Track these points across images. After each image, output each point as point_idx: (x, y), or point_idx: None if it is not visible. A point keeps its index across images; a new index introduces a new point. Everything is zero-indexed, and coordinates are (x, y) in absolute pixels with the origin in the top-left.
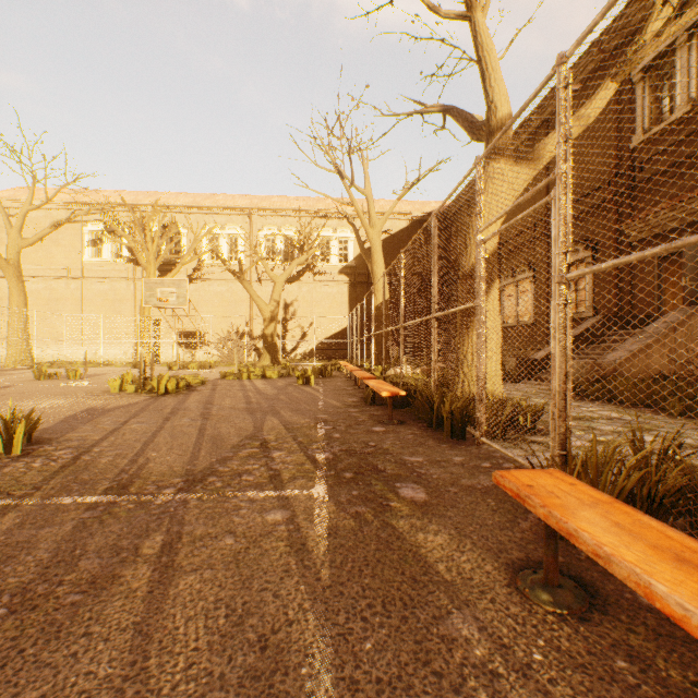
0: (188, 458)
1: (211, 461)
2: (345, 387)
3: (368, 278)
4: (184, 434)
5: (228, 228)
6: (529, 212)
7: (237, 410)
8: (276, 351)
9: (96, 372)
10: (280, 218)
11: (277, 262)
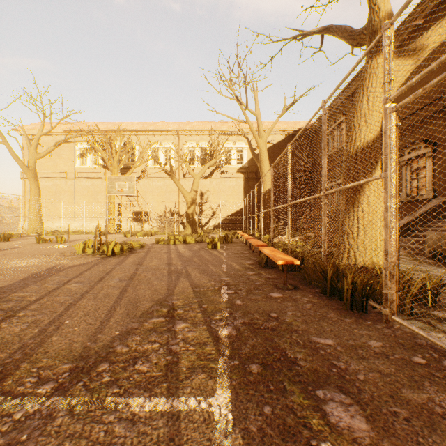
0: (93, 329)
1: (113, 335)
2: (242, 251)
3: (256, 175)
4: (106, 296)
5: (164, 144)
6: None
7: (158, 271)
8: (195, 224)
9: (78, 238)
10: (198, 136)
11: (196, 165)
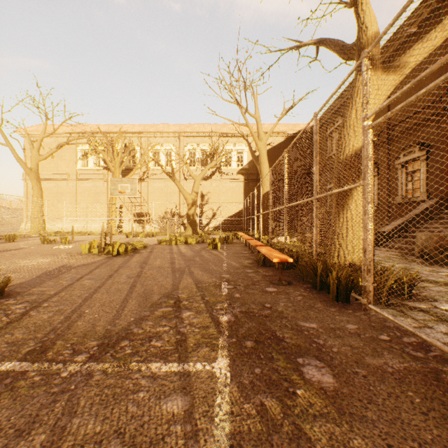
0: (111, 316)
1: (129, 321)
2: (242, 251)
3: (256, 176)
4: (118, 291)
5: (165, 145)
6: (437, 82)
7: (162, 269)
8: (195, 225)
9: (81, 239)
10: (199, 138)
11: (196, 167)
